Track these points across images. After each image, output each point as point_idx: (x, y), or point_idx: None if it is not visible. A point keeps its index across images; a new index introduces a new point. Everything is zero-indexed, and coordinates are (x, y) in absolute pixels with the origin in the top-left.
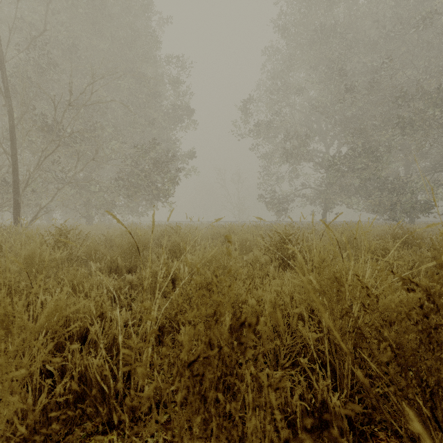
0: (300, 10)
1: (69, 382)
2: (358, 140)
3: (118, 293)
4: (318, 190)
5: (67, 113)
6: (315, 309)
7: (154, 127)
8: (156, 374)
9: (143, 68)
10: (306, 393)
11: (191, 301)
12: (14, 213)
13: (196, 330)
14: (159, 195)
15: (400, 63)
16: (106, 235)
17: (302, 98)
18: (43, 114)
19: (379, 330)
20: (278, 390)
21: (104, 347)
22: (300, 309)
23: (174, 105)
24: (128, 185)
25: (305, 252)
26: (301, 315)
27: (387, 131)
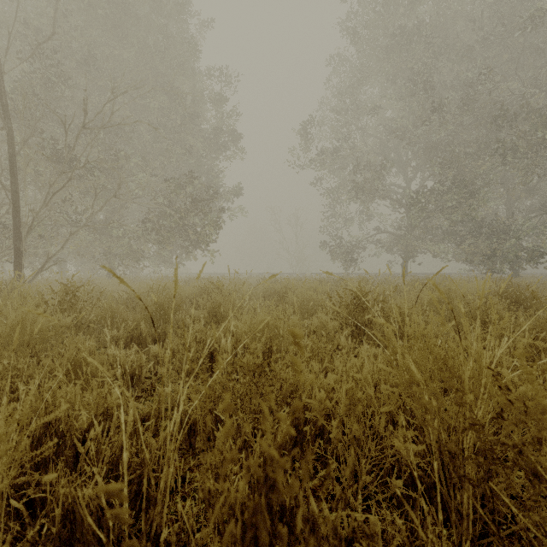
0: (374, 8)
1: (47, 524)
2: (447, 172)
3: (138, 373)
4: (397, 234)
5: (83, 138)
6: (413, 407)
7: (191, 156)
8: (180, 507)
9: (178, 83)
10: (408, 546)
11: (234, 389)
12: (14, 264)
13: (225, 539)
14: (198, 241)
15: (501, 74)
16: (128, 292)
17: (377, 120)
18: (52, 140)
19: (520, 449)
20: (364, 540)
21: (107, 460)
22: (391, 407)
23: (217, 129)
24: (159, 228)
25: (393, 320)
26: (390, 412)
27: (484, 160)
